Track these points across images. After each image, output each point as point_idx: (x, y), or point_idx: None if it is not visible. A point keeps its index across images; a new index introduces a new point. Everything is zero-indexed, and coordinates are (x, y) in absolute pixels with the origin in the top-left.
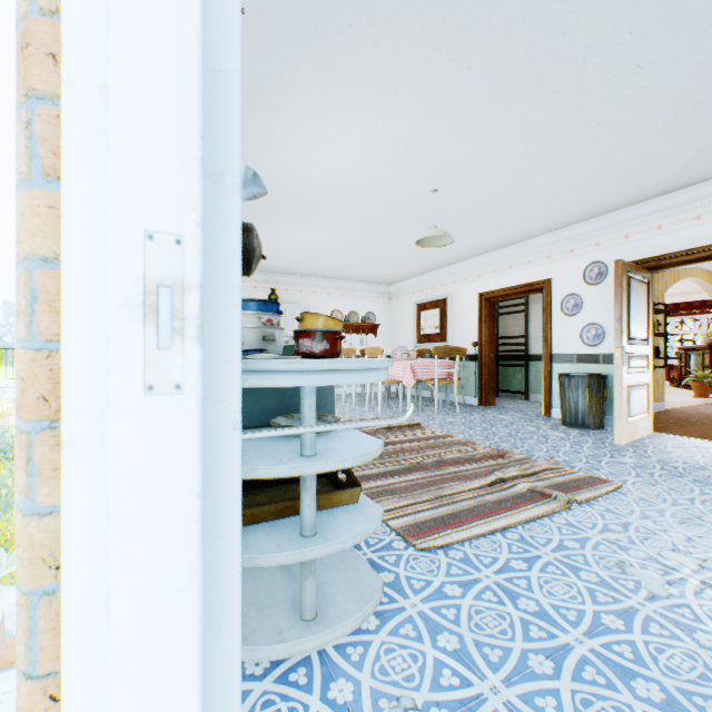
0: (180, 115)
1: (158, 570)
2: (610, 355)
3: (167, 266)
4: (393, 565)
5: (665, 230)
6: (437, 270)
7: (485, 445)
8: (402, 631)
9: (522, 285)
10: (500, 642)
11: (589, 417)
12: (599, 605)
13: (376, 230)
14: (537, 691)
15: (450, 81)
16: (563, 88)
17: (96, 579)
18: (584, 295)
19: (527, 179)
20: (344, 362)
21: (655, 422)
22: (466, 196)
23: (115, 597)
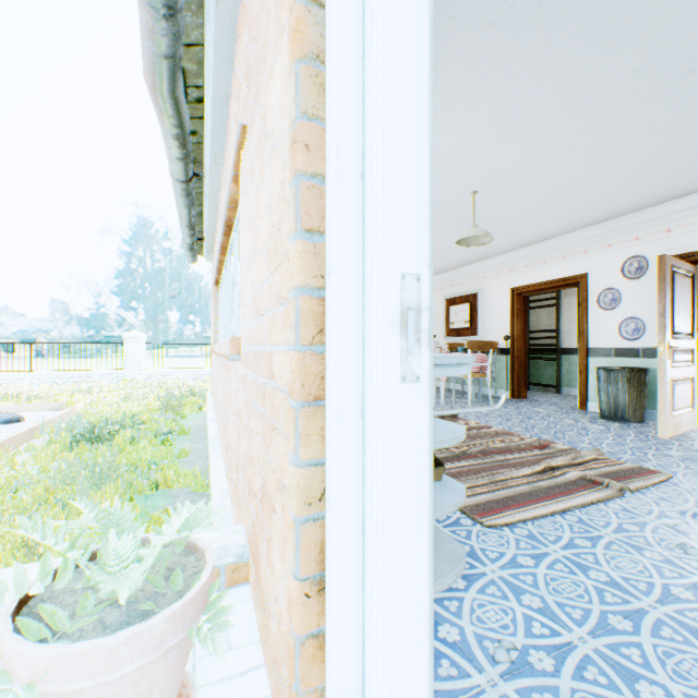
0: (418, 192)
1: (407, 501)
2: (650, 349)
3: (411, 296)
4: (465, 538)
5: None
6: (467, 266)
7: (526, 436)
8: (488, 591)
9: (556, 280)
10: (578, 604)
11: (629, 411)
12: (666, 579)
13: None
14: (621, 643)
15: (502, 94)
16: (613, 95)
17: (353, 508)
18: (623, 289)
19: (568, 178)
20: (445, 358)
21: None
22: (505, 196)
23: (385, 517)
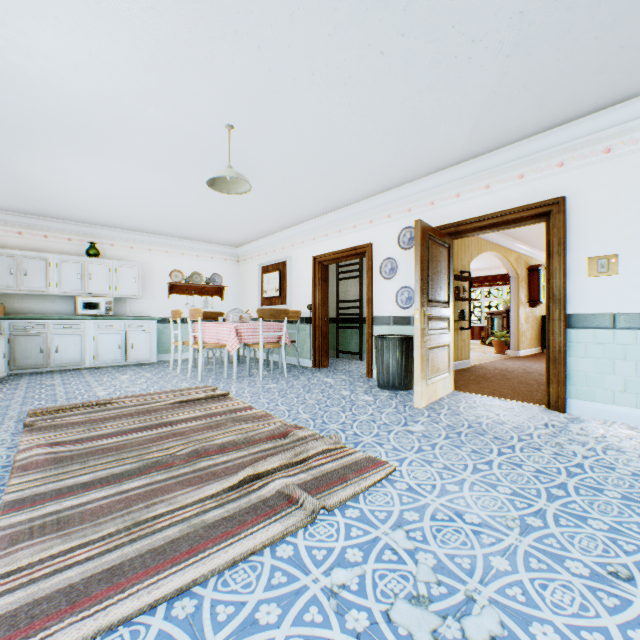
0: None
1: None
2: None
3: None
4: None
5: (463, 198)
6: (278, 233)
7: (280, 419)
8: None
9: (349, 248)
10: None
11: (399, 379)
12: None
13: (188, 177)
14: None
15: None
16: None
17: None
18: (399, 259)
19: (329, 124)
20: None
21: (459, 379)
22: (270, 139)
23: None
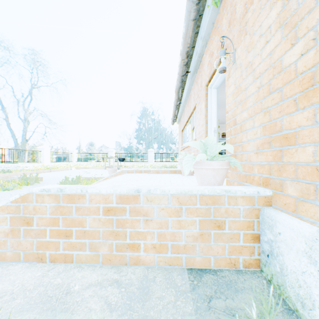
0: (215, 121)
1: None
2: None
3: (215, 129)
4: None
5: None
6: None
7: None
8: None
9: None
10: None
11: None
12: None
13: None
14: None
15: None
16: None
17: None
18: None
19: None
20: None
21: None
22: None
23: None
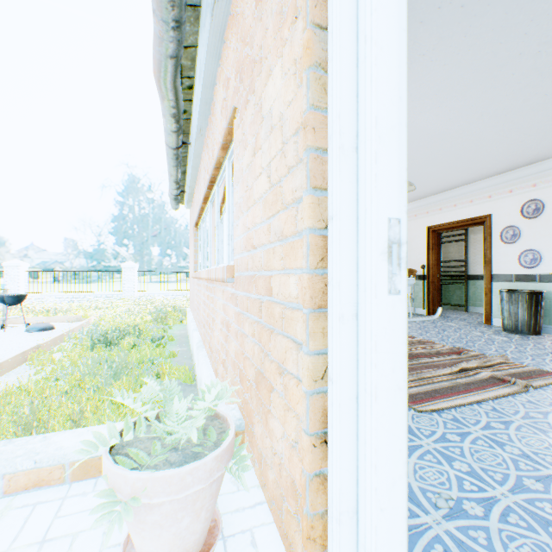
0: (399, 161)
1: (391, 378)
2: (546, 275)
3: (394, 234)
4: None
5: None
6: None
7: (443, 344)
8: (425, 458)
9: (465, 219)
10: (498, 469)
11: (527, 325)
12: None
13: None
14: (535, 498)
15: (427, 75)
16: (518, 72)
17: (350, 383)
18: (522, 227)
19: (478, 138)
20: None
21: None
22: (425, 153)
23: (377, 388)
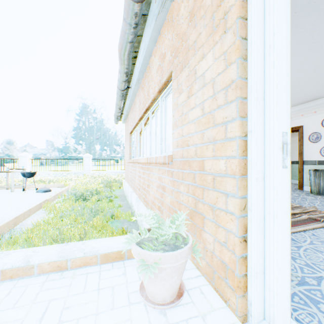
0: (286, 104)
1: (283, 208)
2: None
3: (284, 139)
4: None
5: None
6: None
7: None
8: None
9: None
10: (321, 264)
11: None
12: None
13: None
14: None
15: None
16: None
17: (260, 211)
18: (322, 132)
19: (297, 82)
20: None
21: None
22: None
23: (277, 212)
